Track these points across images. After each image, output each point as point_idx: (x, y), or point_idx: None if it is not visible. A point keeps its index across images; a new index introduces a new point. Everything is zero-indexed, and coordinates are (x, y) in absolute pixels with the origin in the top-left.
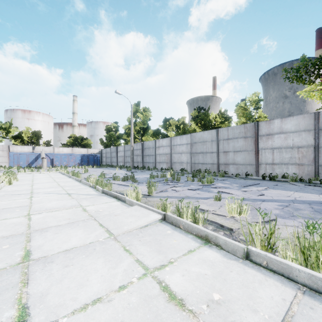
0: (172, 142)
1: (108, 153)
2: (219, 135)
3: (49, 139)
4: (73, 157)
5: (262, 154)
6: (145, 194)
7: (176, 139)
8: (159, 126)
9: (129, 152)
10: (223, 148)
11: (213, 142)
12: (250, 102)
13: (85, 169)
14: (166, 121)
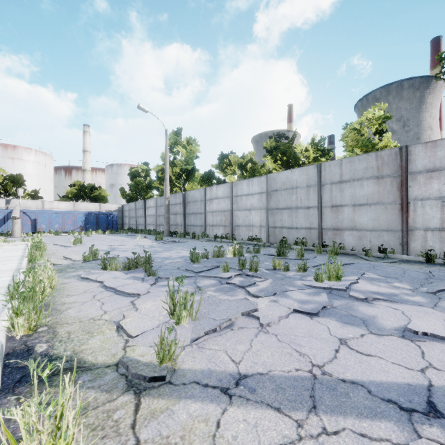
0: (233, 190)
1: (133, 211)
2: (322, 175)
3: (46, 190)
4: (71, 216)
5: (416, 209)
6: (139, 375)
7: (241, 184)
8: (212, 166)
9: (163, 209)
10: (330, 199)
11: (311, 188)
12: (368, 121)
13: (76, 238)
14: (223, 158)
